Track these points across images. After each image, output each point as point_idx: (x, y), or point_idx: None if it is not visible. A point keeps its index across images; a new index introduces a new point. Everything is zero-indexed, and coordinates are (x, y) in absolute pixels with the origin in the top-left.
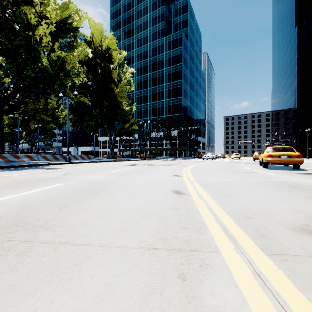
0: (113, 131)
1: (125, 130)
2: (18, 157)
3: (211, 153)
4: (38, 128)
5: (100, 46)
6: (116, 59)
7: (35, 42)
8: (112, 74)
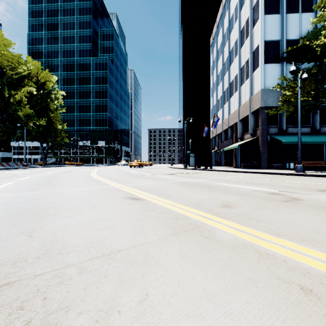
0: (47, 143)
1: (57, 143)
2: None
3: (124, 161)
4: None
5: (35, 76)
6: (50, 87)
7: (14, 102)
8: (49, 103)
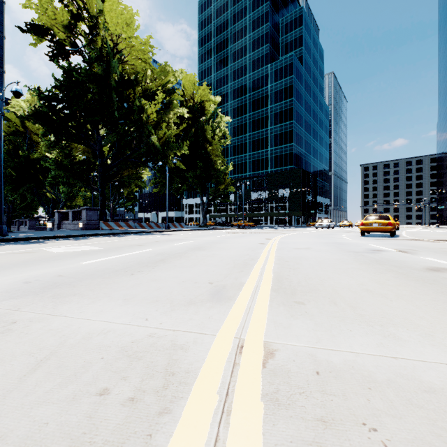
0: (206, 194)
1: (220, 193)
2: (119, 225)
3: (327, 220)
4: None
5: (192, 97)
6: (210, 110)
7: (145, 122)
8: (206, 131)
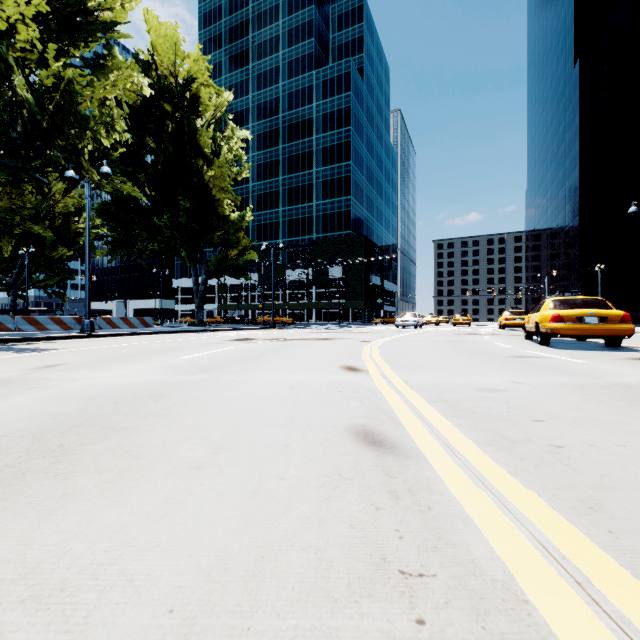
0: (203, 265)
1: (229, 264)
2: None
3: (413, 314)
4: (27, 256)
5: (172, 74)
6: (209, 107)
7: None
8: (200, 137)
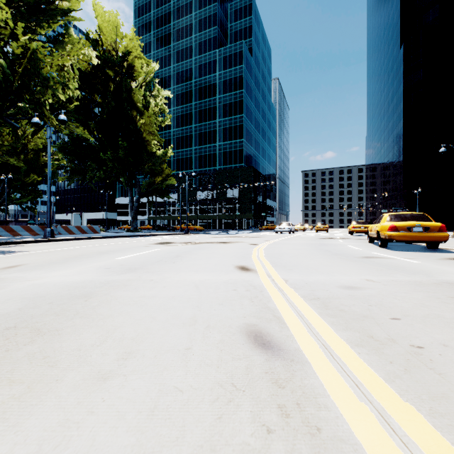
0: (137, 188)
1: (156, 187)
2: None
3: (288, 224)
4: (7, 181)
5: (114, 49)
6: (141, 73)
7: None
8: (134, 95)
